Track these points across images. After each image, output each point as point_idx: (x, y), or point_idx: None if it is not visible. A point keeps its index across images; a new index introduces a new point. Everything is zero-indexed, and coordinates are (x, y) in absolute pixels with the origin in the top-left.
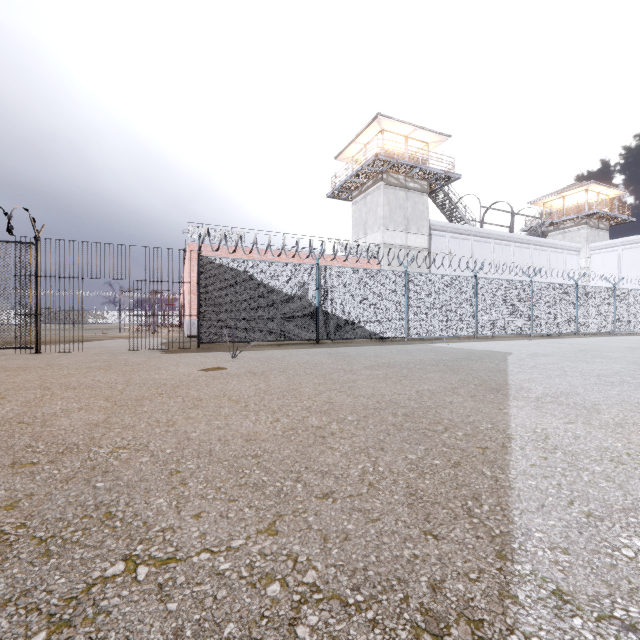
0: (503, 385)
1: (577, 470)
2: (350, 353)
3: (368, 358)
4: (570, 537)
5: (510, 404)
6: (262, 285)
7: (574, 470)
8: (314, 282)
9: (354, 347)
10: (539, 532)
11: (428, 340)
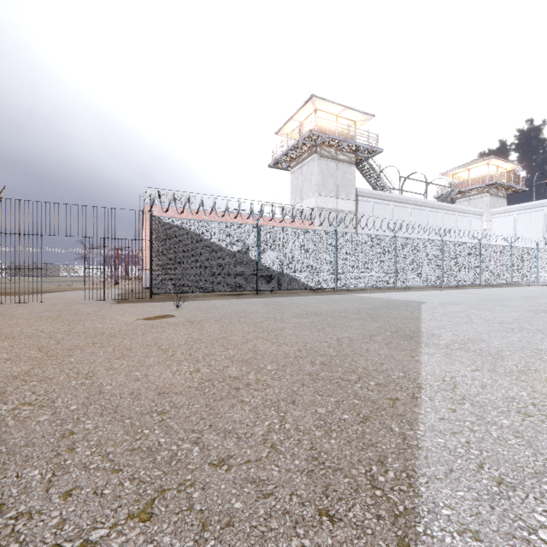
0: (416, 332)
1: (485, 424)
2: (284, 302)
3: (299, 307)
4: (481, 514)
5: (422, 351)
6: (208, 242)
7: (482, 424)
8: (254, 240)
9: (289, 297)
10: (447, 508)
11: (354, 291)
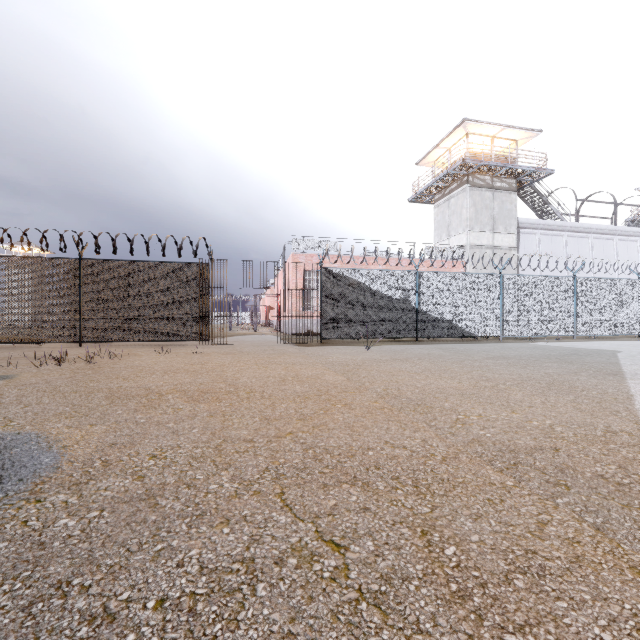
0: (618, 372)
1: None
2: (458, 348)
3: (479, 352)
4: None
5: (628, 382)
6: (370, 290)
7: None
8: (414, 286)
9: (455, 344)
10: None
11: (523, 339)
